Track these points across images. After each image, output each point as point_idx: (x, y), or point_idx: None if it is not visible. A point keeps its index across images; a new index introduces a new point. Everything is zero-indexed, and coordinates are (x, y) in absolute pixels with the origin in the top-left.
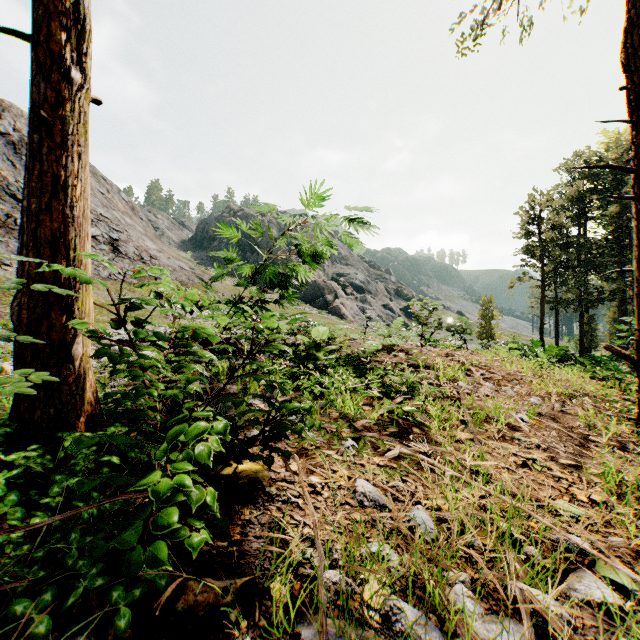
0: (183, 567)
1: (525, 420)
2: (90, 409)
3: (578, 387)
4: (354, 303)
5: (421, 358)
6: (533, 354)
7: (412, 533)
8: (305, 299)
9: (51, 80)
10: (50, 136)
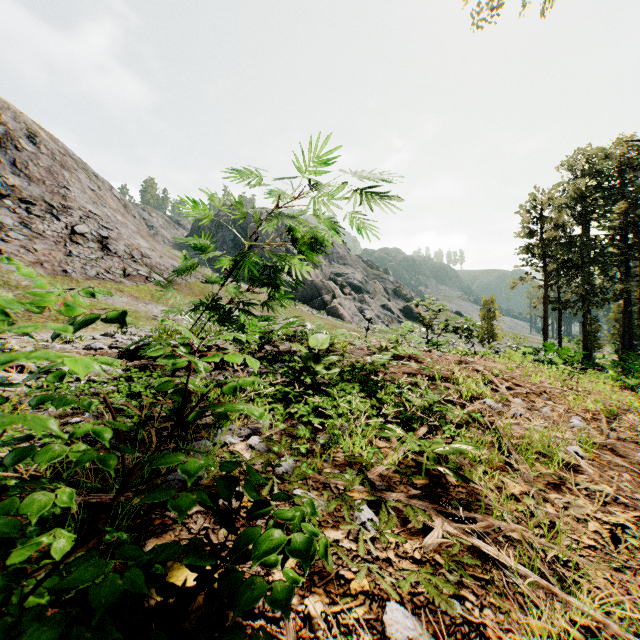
0: None
1: (581, 454)
2: None
3: (613, 400)
4: (352, 303)
5: (435, 368)
6: (547, 359)
7: None
8: (302, 299)
9: None
10: None
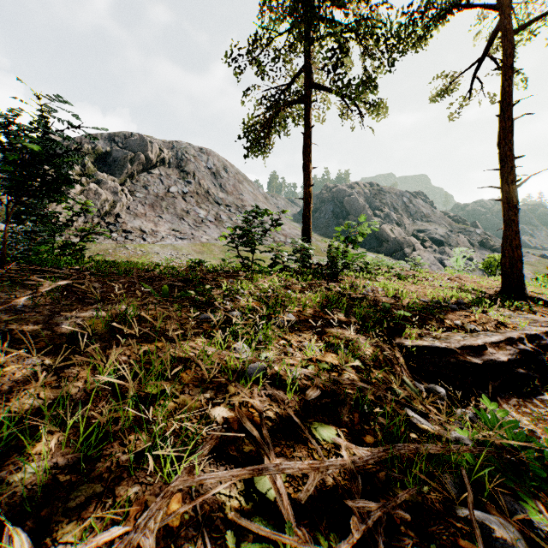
0: (335, 281)
1: (442, 285)
2: (312, 268)
3: None
4: (431, 254)
5: (422, 272)
6: (542, 281)
7: (373, 285)
8: (386, 252)
9: (308, 207)
10: (308, 218)
